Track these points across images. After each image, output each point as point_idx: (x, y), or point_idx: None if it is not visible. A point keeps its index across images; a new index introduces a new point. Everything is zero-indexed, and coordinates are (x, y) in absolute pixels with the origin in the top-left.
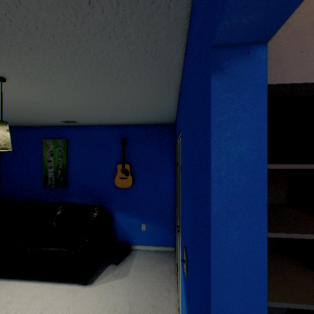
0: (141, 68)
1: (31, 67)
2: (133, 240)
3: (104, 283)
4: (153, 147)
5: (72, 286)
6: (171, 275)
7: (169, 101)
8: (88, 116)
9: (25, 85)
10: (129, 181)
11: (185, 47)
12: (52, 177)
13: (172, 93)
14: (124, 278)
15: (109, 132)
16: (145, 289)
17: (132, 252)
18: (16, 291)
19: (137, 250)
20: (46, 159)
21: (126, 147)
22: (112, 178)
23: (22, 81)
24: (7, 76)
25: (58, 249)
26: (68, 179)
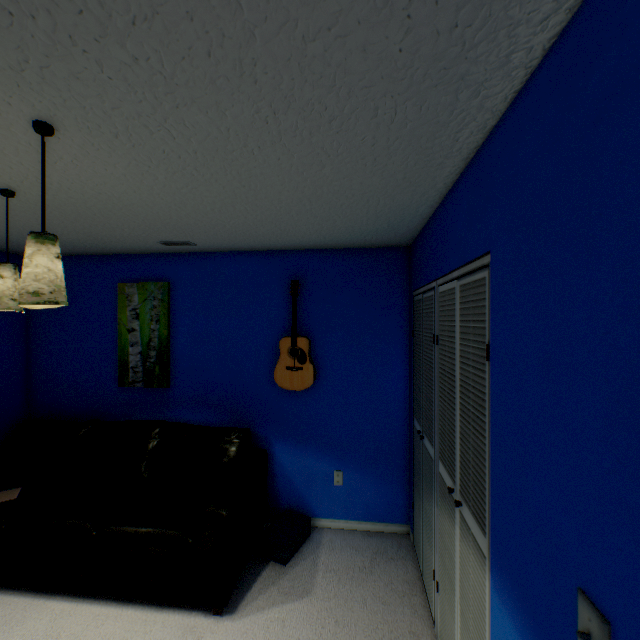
0: (409, 85)
1: (121, 90)
2: (314, 506)
3: (262, 611)
4: (359, 299)
5: (190, 618)
6: (413, 595)
7: (427, 188)
8: (222, 228)
9: (96, 147)
10: (306, 375)
11: (580, 1)
12: (136, 365)
13: (449, 166)
14: (307, 601)
15: (261, 266)
16: (359, 631)
17: (314, 535)
18: (66, 627)
19: (323, 530)
20: (124, 326)
21: (298, 299)
22: (267, 369)
23: (91, 133)
24: (56, 119)
25: (158, 532)
26: (171, 370)
